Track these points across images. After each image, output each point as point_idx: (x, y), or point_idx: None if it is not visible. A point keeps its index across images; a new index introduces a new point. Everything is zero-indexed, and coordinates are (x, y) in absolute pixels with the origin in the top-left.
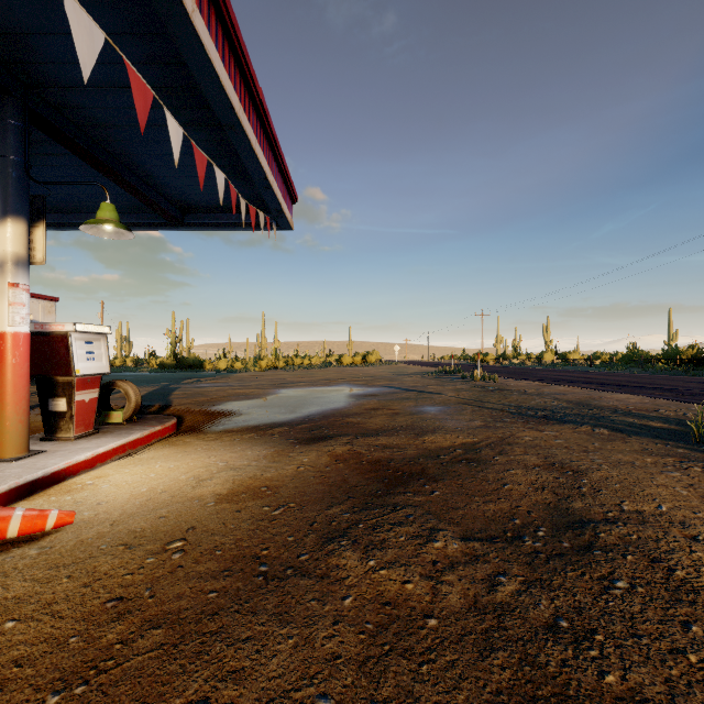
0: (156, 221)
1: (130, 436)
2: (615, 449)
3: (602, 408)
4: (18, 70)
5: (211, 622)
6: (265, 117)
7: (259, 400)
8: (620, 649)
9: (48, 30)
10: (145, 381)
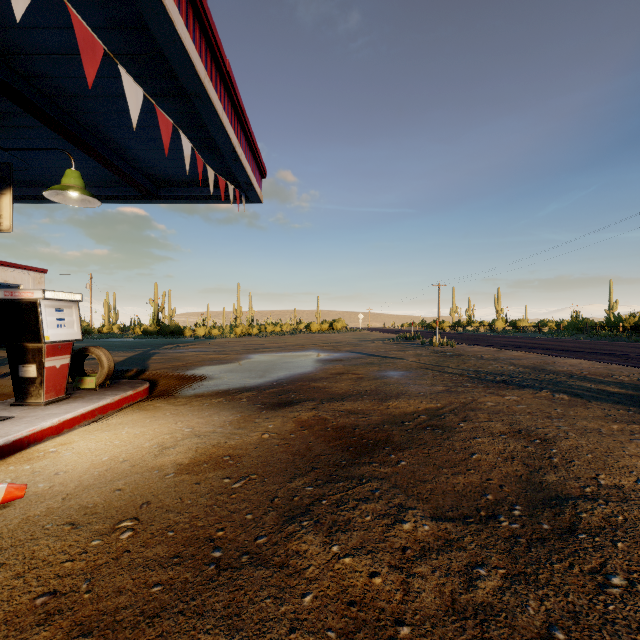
0: (132, 195)
1: (100, 401)
2: (578, 415)
3: (558, 373)
4: None
5: (150, 627)
6: (233, 89)
7: (231, 365)
8: None
9: None
10: (128, 346)
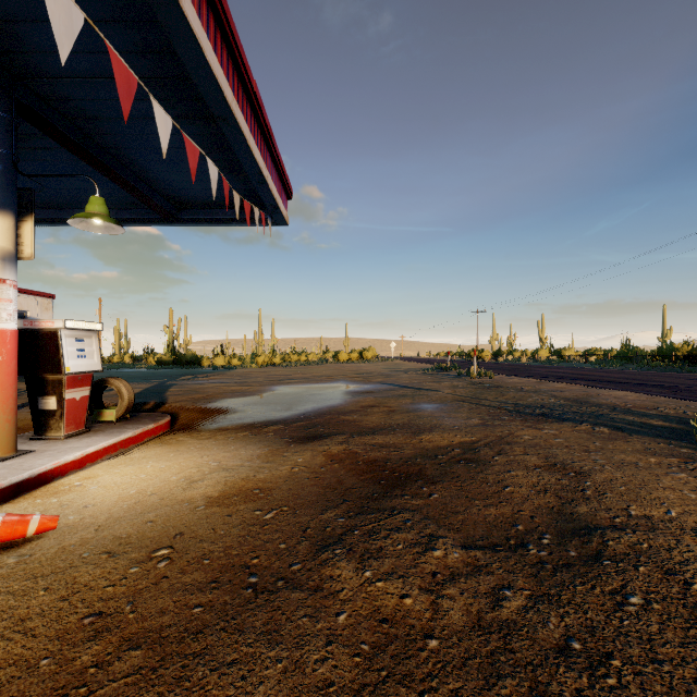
0: (151, 217)
1: (122, 434)
2: (617, 448)
3: (600, 406)
4: (4, 60)
5: (195, 641)
6: (259, 110)
7: (254, 397)
8: (640, 677)
9: (34, 17)
10: (142, 377)
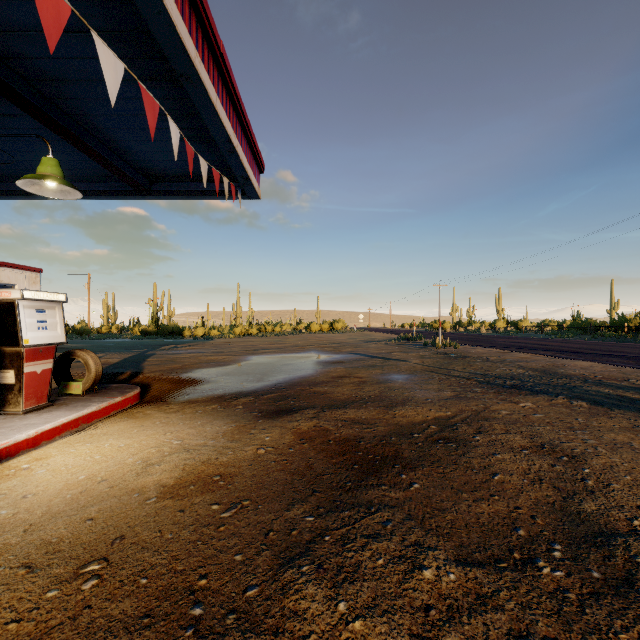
0: (124, 190)
1: (85, 409)
2: (603, 426)
3: (570, 377)
4: None
5: None
6: (227, 74)
7: (228, 368)
8: None
9: None
10: (125, 347)
